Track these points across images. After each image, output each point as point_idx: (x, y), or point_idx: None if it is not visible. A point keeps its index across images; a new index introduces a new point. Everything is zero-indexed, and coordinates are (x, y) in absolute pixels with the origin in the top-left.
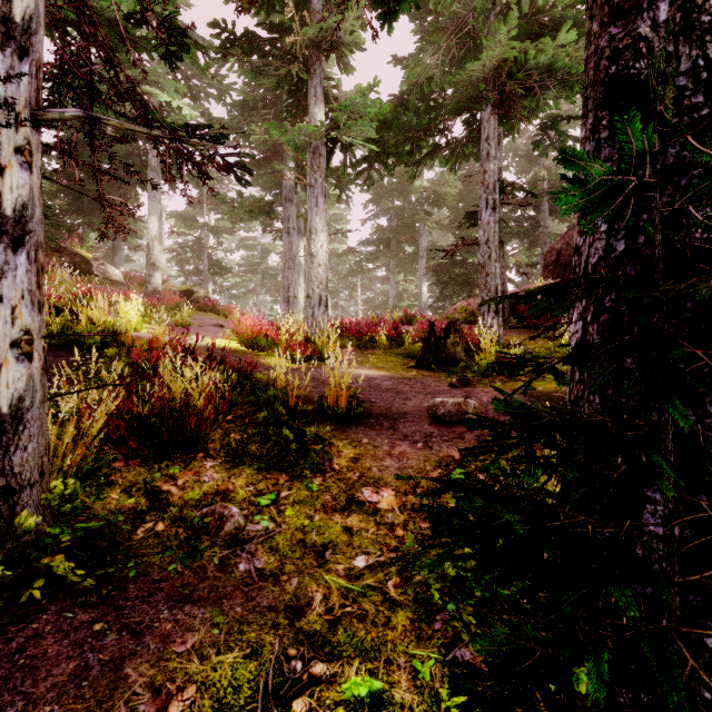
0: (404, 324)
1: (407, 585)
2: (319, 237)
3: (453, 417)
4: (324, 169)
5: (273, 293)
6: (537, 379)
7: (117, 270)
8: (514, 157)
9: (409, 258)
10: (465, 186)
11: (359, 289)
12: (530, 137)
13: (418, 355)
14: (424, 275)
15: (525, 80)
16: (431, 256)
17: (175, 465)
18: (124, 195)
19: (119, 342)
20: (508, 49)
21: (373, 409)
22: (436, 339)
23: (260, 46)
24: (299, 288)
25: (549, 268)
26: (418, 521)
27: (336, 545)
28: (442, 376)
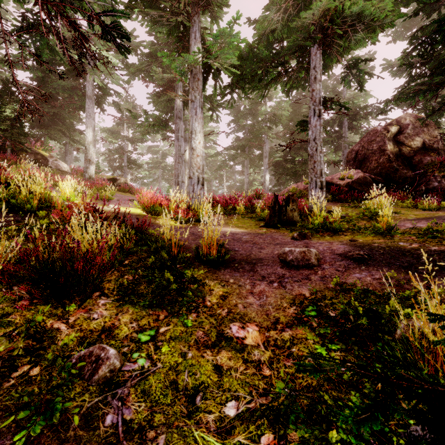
0: (255, 199)
1: (282, 444)
2: (198, 136)
3: (299, 262)
4: (201, 89)
5: (169, 181)
6: (356, 234)
7: (65, 164)
8: (325, 92)
9: (257, 158)
10: (293, 111)
11: (225, 179)
12: (335, 79)
13: (267, 218)
14: (267, 168)
15: (341, 26)
16: (271, 156)
17: (71, 303)
18: (71, 116)
19: (53, 207)
20: (331, 0)
21: (236, 256)
22: (279, 207)
23: (157, 3)
24: (186, 177)
25: (350, 163)
26: (282, 358)
27: (207, 388)
28: (285, 232)
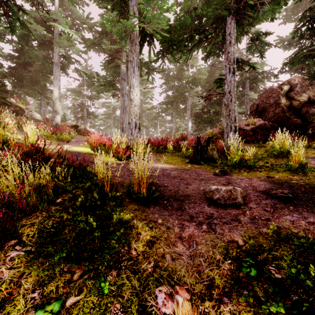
0: (181, 140)
1: None
2: (135, 90)
3: (226, 201)
4: (138, 52)
5: (118, 128)
6: (269, 170)
7: (38, 114)
8: None
9: (182, 110)
10: (209, 75)
11: (158, 126)
12: (240, 52)
13: (191, 156)
14: (189, 118)
15: None
16: (192, 109)
17: None
18: (43, 78)
19: (9, 147)
20: None
21: (165, 192)
22: (201, 147)
23: None
24: None
25: (252, 113)
26: None
27: None
28: (206, 168)
